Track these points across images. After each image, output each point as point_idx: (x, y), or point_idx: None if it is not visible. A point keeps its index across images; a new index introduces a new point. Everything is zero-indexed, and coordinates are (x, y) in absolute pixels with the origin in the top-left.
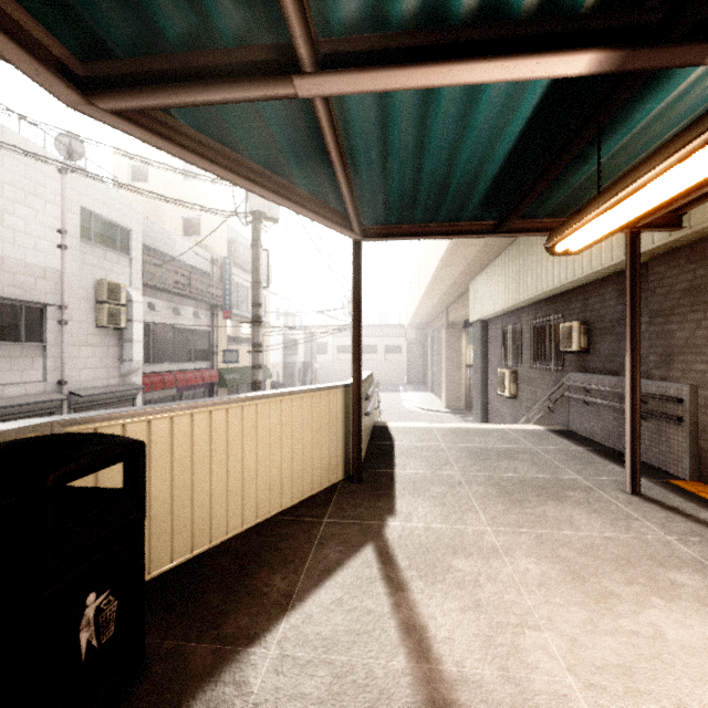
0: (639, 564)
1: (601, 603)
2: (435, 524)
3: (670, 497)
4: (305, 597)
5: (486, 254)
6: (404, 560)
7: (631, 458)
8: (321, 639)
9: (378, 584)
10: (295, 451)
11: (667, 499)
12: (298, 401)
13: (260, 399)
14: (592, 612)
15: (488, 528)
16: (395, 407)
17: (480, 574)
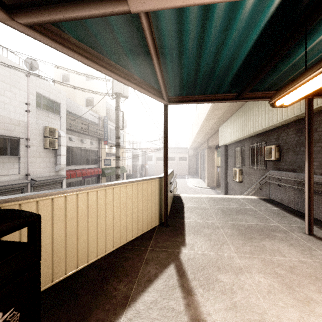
0: None
1: (306, 306)
2: (206, 252)
3: None
4: (136, 299)
5: (227, 114)
6: (191, 274)
7: (308, 216)
8: None
9: (177, 290)
10: (134, 212)
11: None
12: (135, 185)
13: (115, 185)
14: (302, 312)
15: (235, 254)
16: (183, 186)
17: (234, 284)
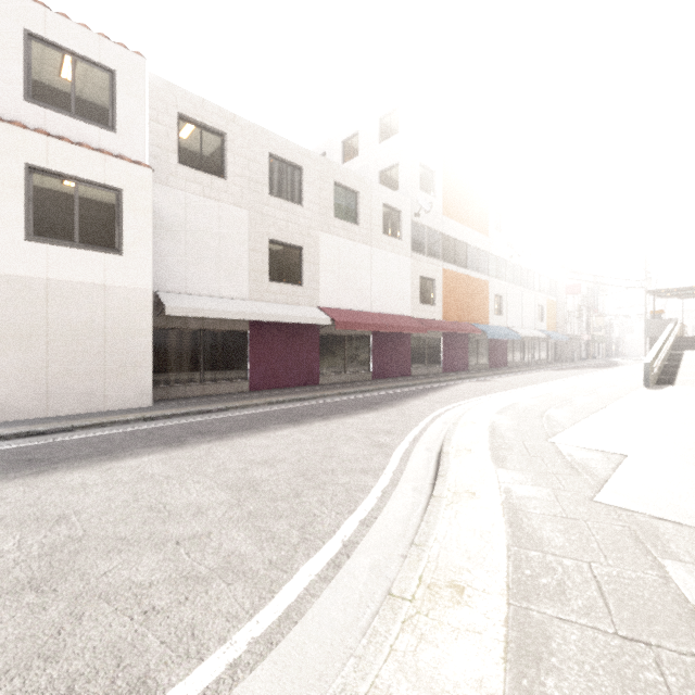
0: None
1: None
2: None
3: None
4: None
5: None
6: None
7: None
8: None
9: None
10: None
11: None
12: None
13: None
14: None
15: None
16: None
17: None
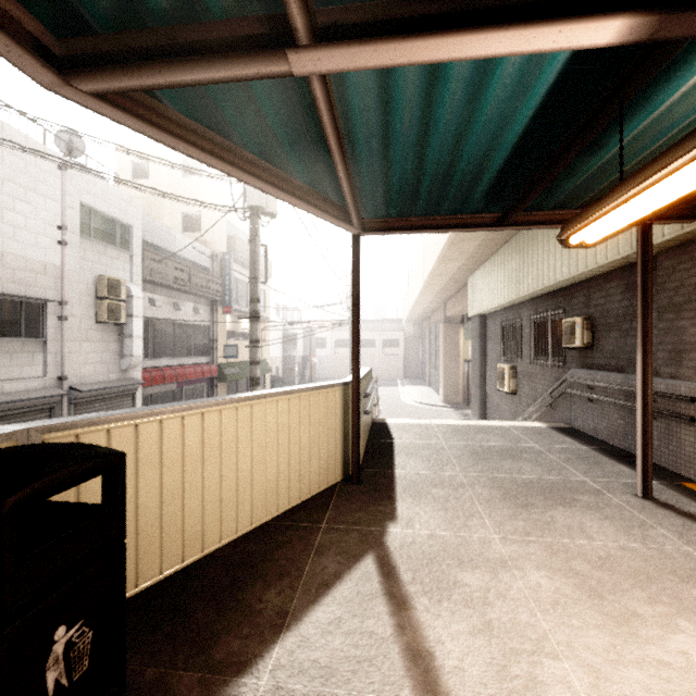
0: (660, 579)
1: (623, 626)
2: (438, 531)
3: (685, 501)
4: (302, 616)
5: (485, 249)
6: (407, 572)
7: (642, 460)
8: (318, 668)
9: (380, 601)
10: (292, 453)
11: (681, 504)
12: (295, 400)
13: (255, 400)
14: (614, 637)
15: (494, 536)
16: (393, 401)
17: (489, 590)
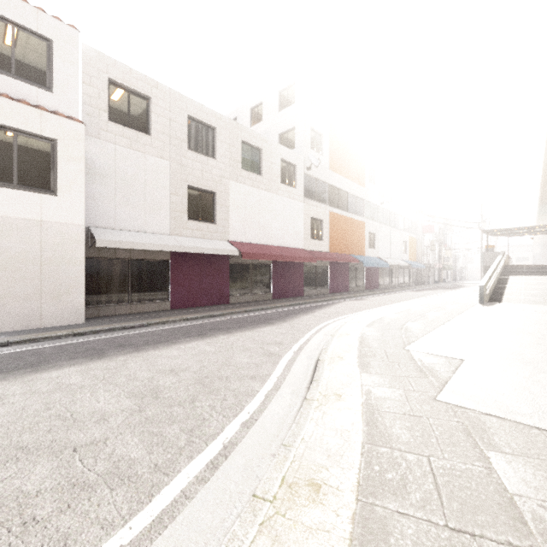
0: None
1: None
2: None
3: None
4: None
5: None
6: None
7: None
8: None
9: None
10: None
11: None
12: None
13: None
14: None
15: None
16: None
17: None
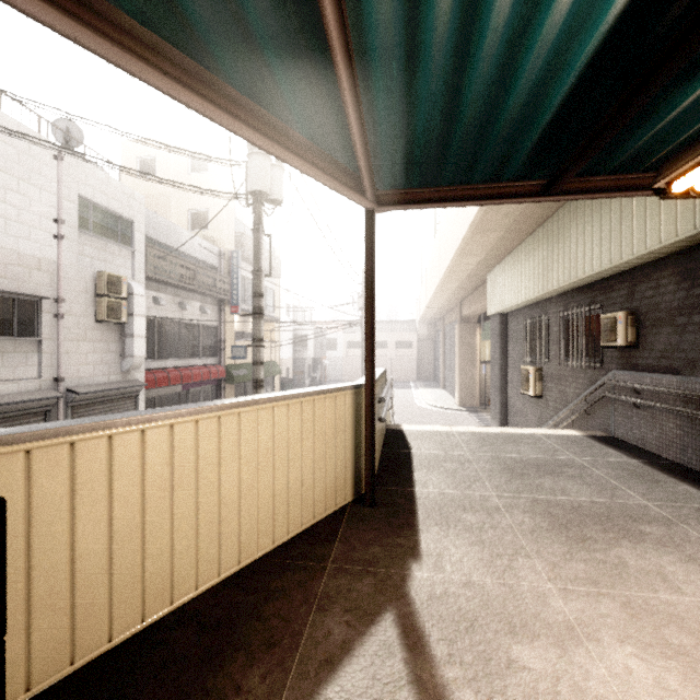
0: None
1: None
2: (476, 577)
3: None
4: None
5: (507, 242)
6: (440, 643)
7: None
8: None
9: (405, 695)
10: (292, 471)
11: None
12: (295, 407)
13: (244, 407)
14: None
15: (550, 585)
16: (406, 404)
17: (558, 678)
